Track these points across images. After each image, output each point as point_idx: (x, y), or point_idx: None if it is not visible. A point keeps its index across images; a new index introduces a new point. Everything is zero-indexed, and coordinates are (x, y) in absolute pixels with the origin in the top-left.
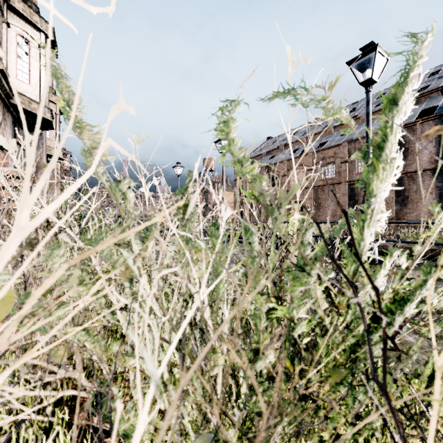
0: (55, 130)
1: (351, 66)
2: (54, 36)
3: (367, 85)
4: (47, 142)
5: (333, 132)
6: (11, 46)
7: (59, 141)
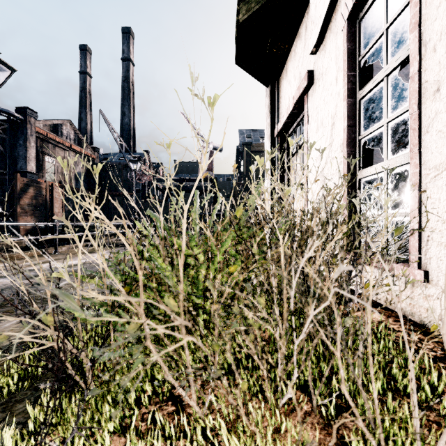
0: None
1: None
2: None
3: None
4: None
5: None
6: None
7: None
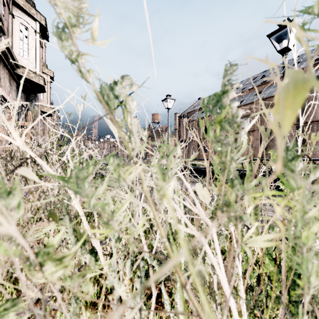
0: (47, 93)
1: (271, 38)
2: (46, 24)
3: (283, 52)
4: (41, 102)
5: (248, 93)
6: (15, 32)
7: (49, 101)
